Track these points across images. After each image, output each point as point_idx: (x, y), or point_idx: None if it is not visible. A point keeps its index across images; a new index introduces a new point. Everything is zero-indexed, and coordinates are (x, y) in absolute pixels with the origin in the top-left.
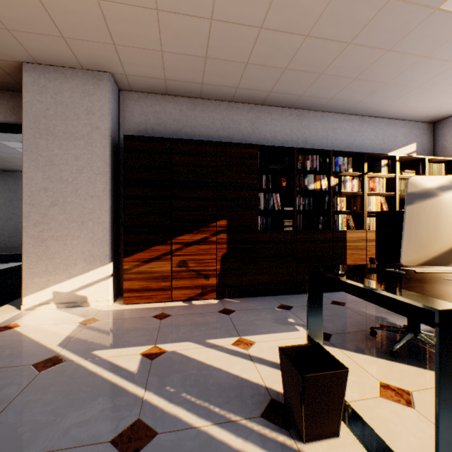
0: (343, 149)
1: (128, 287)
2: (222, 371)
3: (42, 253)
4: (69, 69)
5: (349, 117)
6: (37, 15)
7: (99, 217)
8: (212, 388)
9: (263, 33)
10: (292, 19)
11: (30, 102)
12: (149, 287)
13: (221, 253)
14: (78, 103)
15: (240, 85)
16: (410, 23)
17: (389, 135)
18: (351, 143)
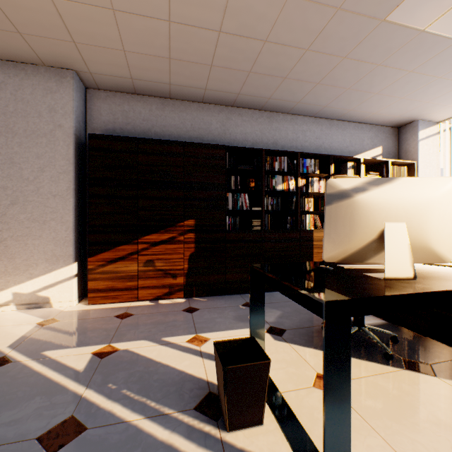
0: (312, 151)
1: (93, 287)
2: (169, 367)
3: (1, 253)
4: (30, 65)
5: (319, 120)
6: None
7: (63, 217)
8: (154, 383)
9: (222, 37)
10: (248, 24)
11: None
12: (115, 287)
13: (189, 252)
14: (39, 100)
15: (208, 87)
16: (361, 33)
17: (356, 138)
18: (320, 146)
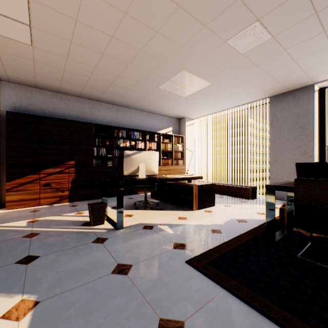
0: (140, 127)
1: (10, 200)
2: (68, 220)
3: None
4: None
5: (143, 112)
6: None
7: None
8: (63, 223)
9: (91, 79)
10: (103, 78)
11: None
12: (25, 199)
13: (72, 178)
14: None
15: (83, 92)
16: (150, 89)
17: (161, 122)
18: (143, 125)
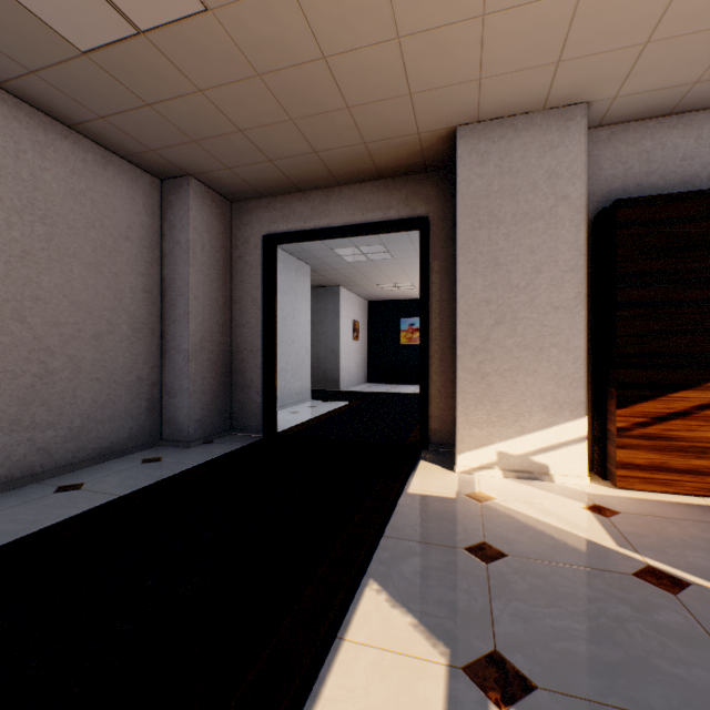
0: None
1: (624, 460)
2: None
3: (482, 394)
4: (520, 117)
5: None
6: (546, 37)
7: (568, 341)
8: None
9: None
10: None
11: (466, 180)
12: (664, 465)
13: None
14: (532, 165)
15: None
16: None
17: None
18: None
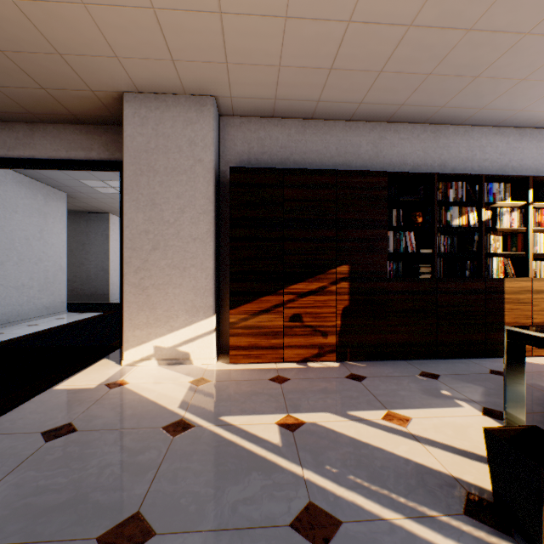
0: (494, 172)
1: (235, 344)
2: (385, 451)
3: (143, 302)
4: (171, 96)
5: (503, 130)
6: (150, 38)
7: (202, 263)
8: (382, 471)
9: (410, 32)
10: (454, 10)
11: (131, 136)
12: (257, 345)
13: (341, 305)
14: (179, 133)
15: (365, 100)
16: None
17: None
18: (505, 164)
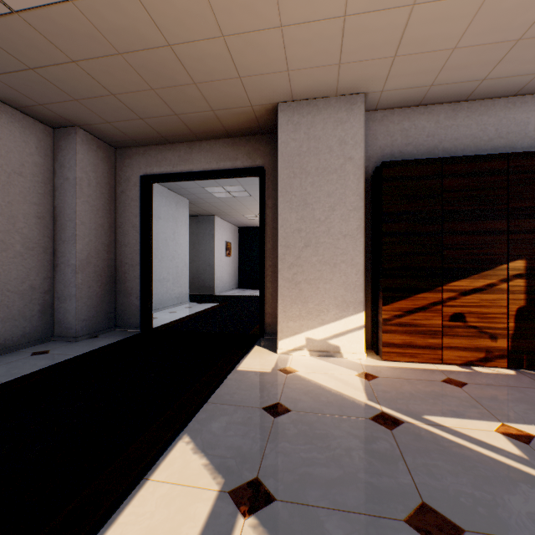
0: None
1: (387, 341)
2: None
3: (295, 296)
4: (321, 99)
5: None
6: (328, 46)
7: (352, 259)
8: None
9: None
10: None
11: (285, 142)
12: (412, 343)
13: (515, 305)
14: (329, 134)
15: None
16: None
17: None
18: None
